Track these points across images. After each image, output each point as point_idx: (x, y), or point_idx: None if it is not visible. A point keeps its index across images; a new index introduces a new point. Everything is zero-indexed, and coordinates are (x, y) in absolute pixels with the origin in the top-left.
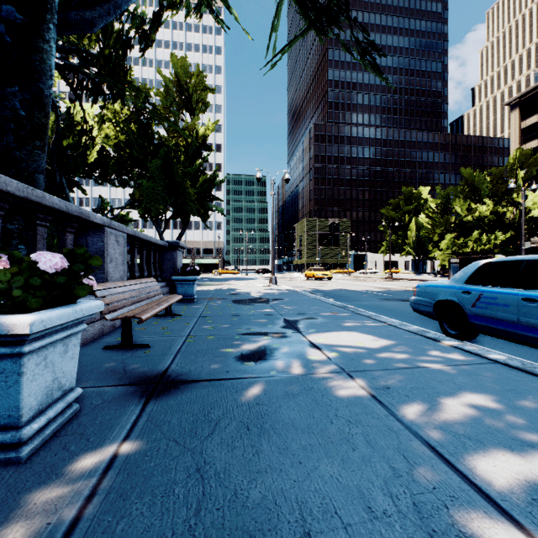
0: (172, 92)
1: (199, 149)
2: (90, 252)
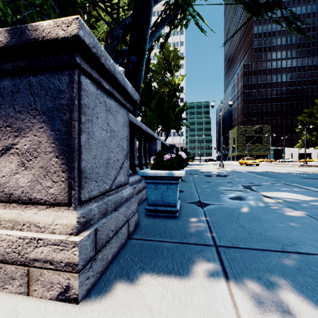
0: (161, 63)
1: (175, 92)
2: (151, 150)
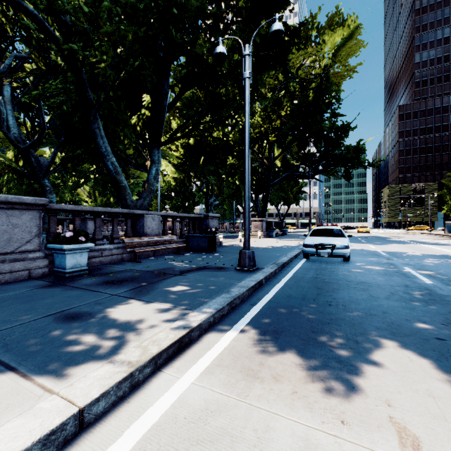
0: None
1: None
2: (270, 225)
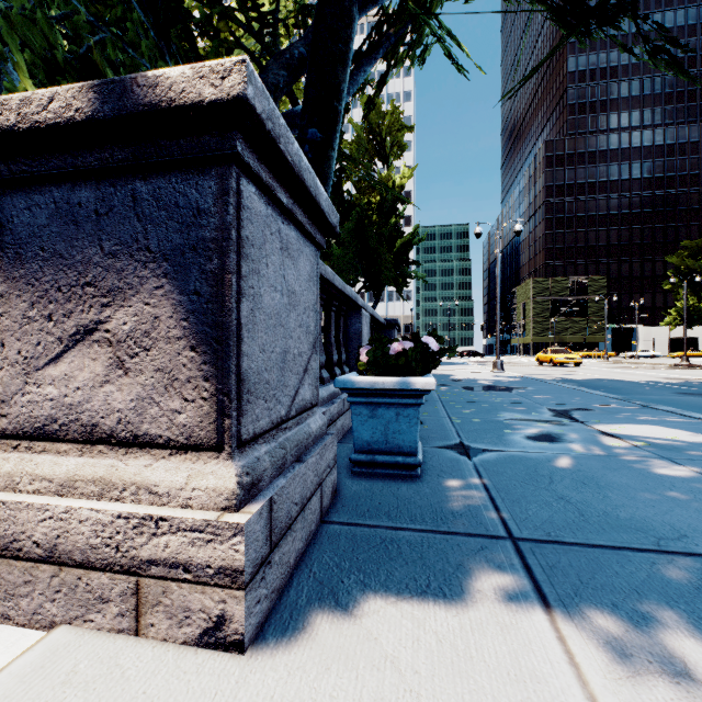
0: (364, 141)
1: (394, 204)
2: (349, 333)
